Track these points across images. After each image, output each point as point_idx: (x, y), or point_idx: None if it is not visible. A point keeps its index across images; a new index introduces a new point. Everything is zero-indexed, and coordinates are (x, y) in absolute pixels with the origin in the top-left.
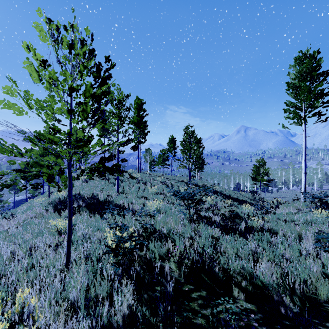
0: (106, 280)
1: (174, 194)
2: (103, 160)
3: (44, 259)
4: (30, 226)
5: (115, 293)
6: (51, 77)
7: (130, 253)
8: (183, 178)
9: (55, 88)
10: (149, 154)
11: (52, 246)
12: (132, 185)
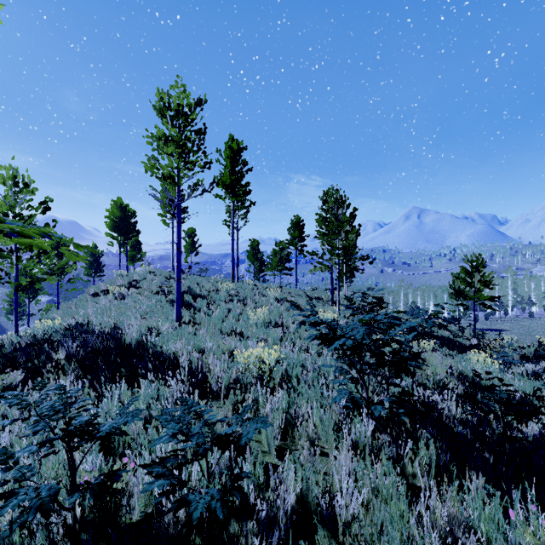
0: None
1: (321, 333)
2: None
3: None
4: None
5: None
6: None
7: None
8: (319, 294)
9: None
10: (255, 251)
11: None
12: (217, 305)
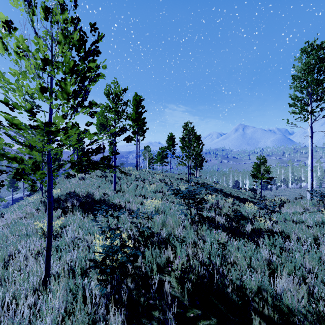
0: (88, 307)
1: (174, 192)
2: (89, 152)
3: (21, 271)
4: (17, 228)
5: (100, 323)
6: (19, 46)
7: (120, 269)
8: (182, 176)
9: (26, 61)
10: (148, 152)
11: (35, 253)
12: (130, 183)
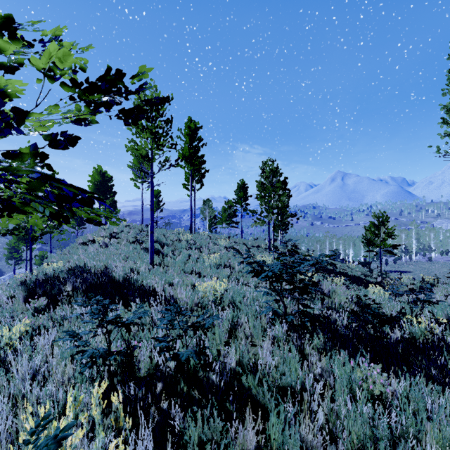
0: None
1: (253, 269)
2: None
3: None
4: None
5: None
6: None
7: None
8: (259, 242)
9: None
10: (208, 208)
11: None
12: (179, 252)
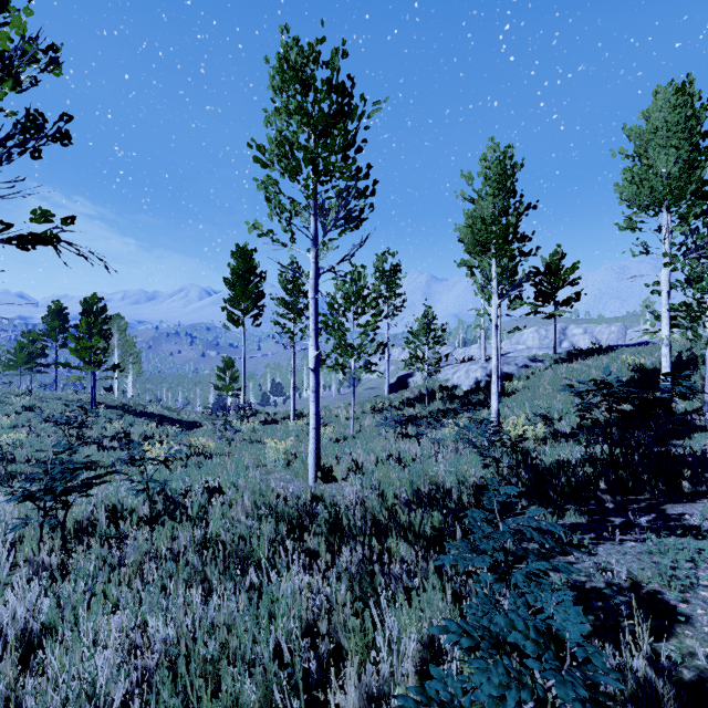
0: None
1: (45, 419)
2: None
3: None
4: None
5: None
6: None
7: None
8: (85, 395)
9: None
10: None
11: None
12: None
